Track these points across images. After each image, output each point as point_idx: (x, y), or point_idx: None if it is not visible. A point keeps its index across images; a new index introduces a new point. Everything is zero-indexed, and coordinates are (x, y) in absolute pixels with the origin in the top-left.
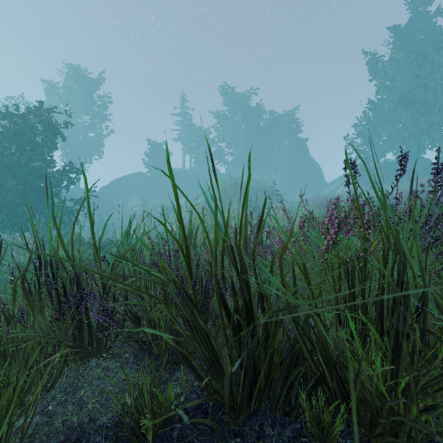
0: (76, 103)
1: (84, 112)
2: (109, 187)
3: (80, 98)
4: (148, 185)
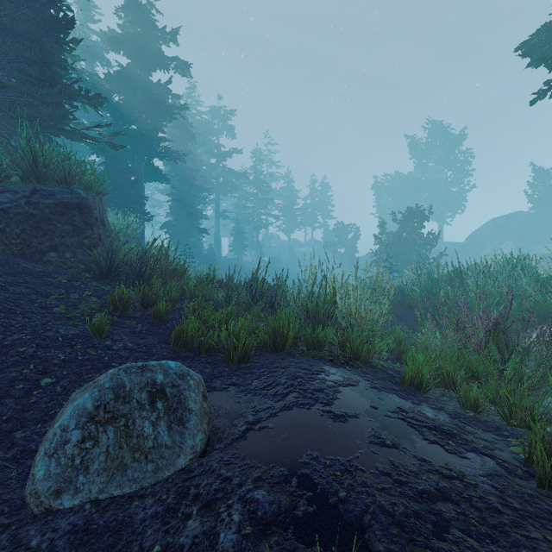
0: (438, 159)
1: (446, 165)
2: (473, 238)
3: (442, 153)
4: (528, 228)
